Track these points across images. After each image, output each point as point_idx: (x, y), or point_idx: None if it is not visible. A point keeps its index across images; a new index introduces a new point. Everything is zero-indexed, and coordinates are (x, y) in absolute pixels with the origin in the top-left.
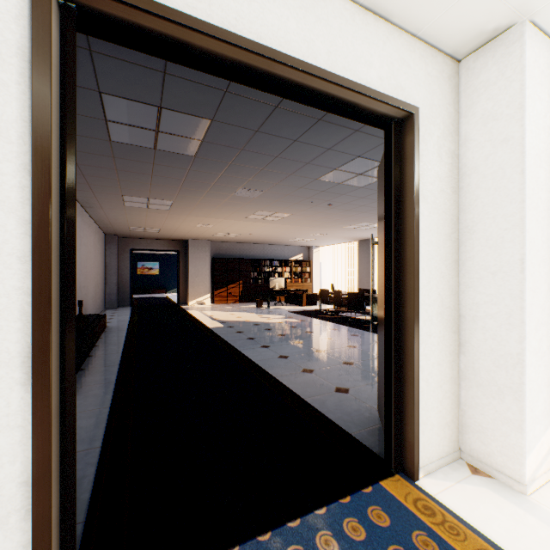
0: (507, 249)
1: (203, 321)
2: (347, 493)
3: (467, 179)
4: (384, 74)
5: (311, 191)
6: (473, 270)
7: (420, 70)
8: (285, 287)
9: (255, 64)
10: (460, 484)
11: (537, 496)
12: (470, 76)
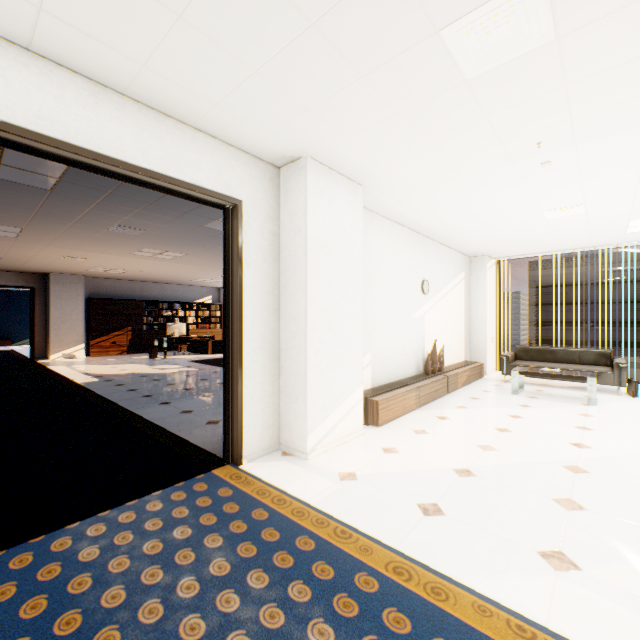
0: (300, 303)
1: (70, 377)
2: (183, 480)
3: (283, 252)
4: (213, 175)
5: (200, 235)
6: (286, 316)
7: (245, 173)
8: (188, 334)
9: (96, 164)
10: (270, 462)
11: (313, 459)
12: (285, 181)
